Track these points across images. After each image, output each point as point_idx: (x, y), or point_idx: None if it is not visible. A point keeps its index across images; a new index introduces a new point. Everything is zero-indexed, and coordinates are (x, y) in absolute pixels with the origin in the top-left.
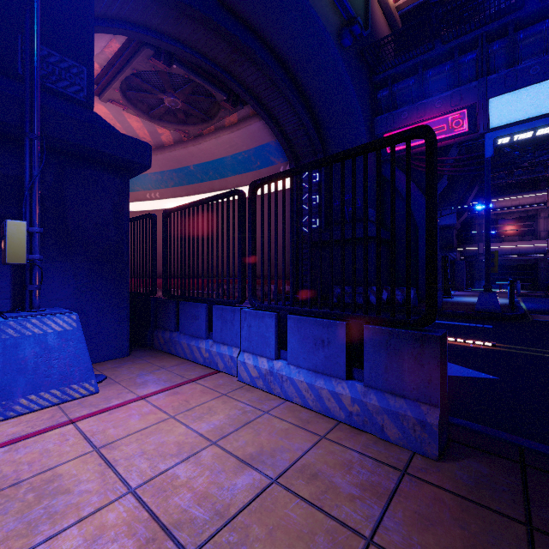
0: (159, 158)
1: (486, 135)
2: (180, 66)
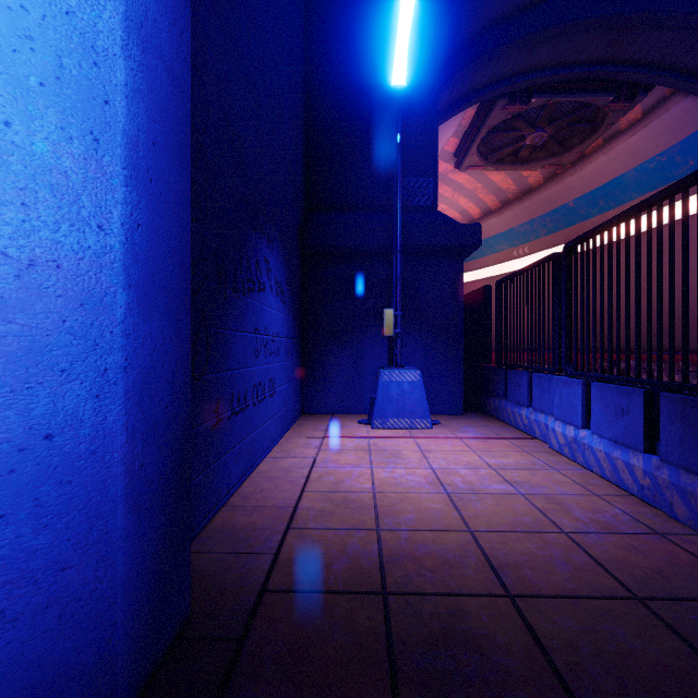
0: (527, 205)
1: None
2: (540, 96)
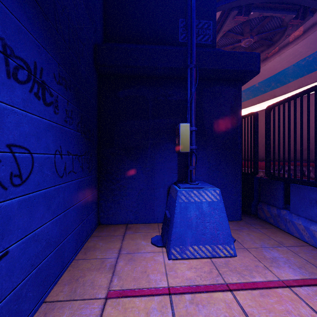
0: None
1: None
2: (256, 10)
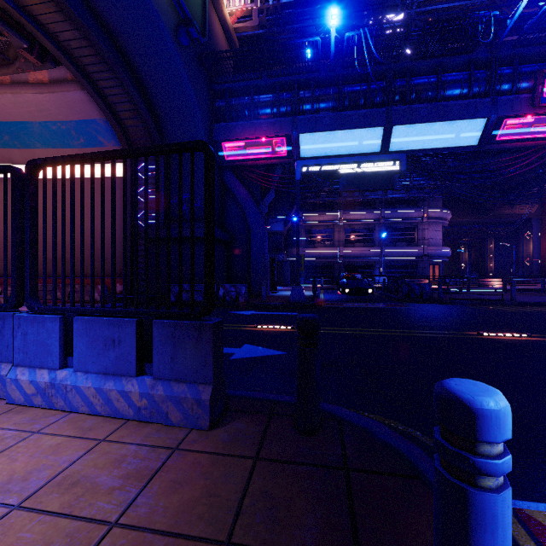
0: None
1: (297, 162)
2: None
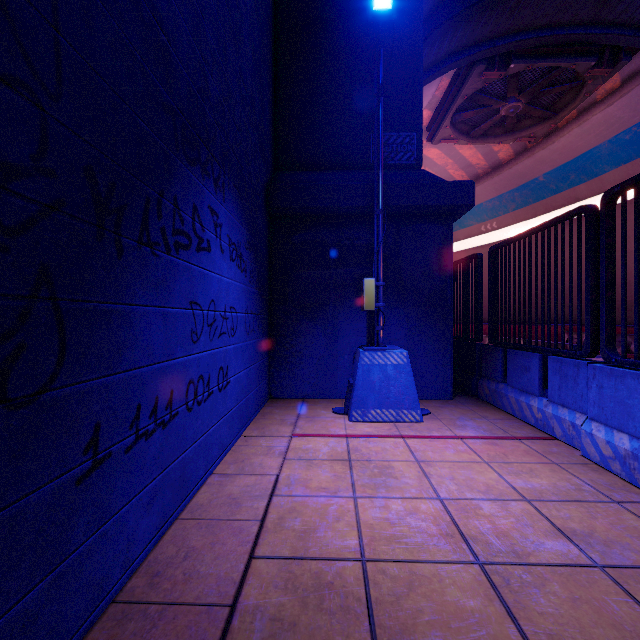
0: (496, 180)
1: None
2: (519, 61)
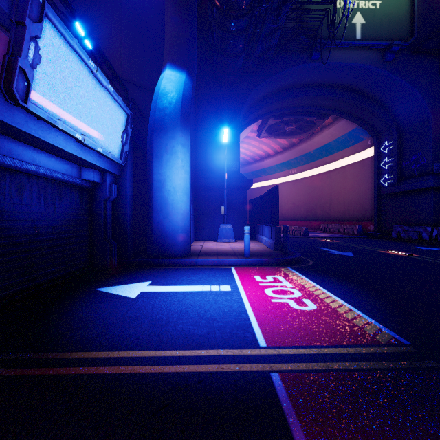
0: (293, 151)
1: None
2: (287, 116)
